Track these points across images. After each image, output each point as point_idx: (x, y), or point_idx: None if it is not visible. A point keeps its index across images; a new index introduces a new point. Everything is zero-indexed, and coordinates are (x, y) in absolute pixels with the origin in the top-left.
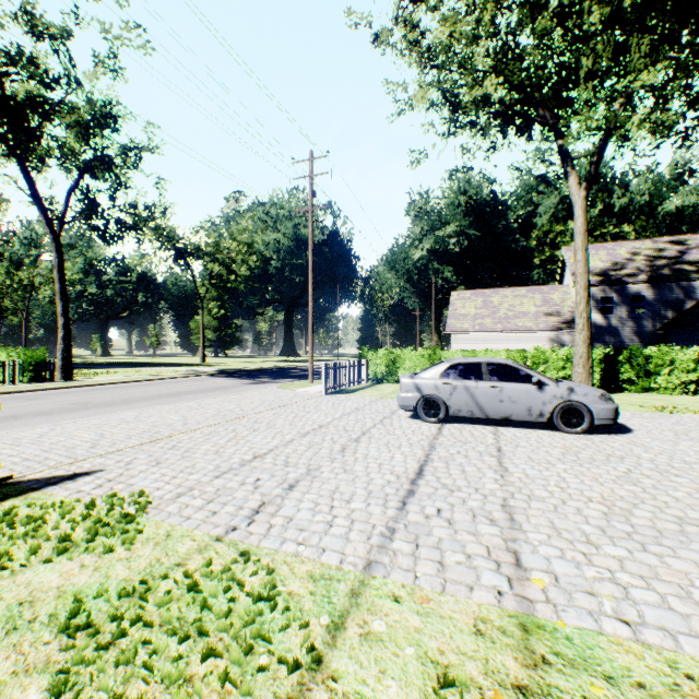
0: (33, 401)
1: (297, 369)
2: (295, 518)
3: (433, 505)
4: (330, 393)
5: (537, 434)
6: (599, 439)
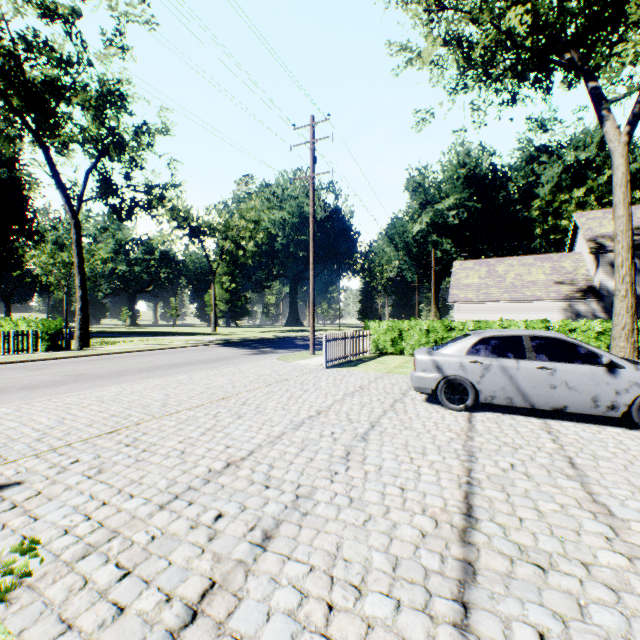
0: (33, 371)
1: (300, 339)
2: None
3: (523, 617)
4: (331, 366)
5: (610, 434)
6: None
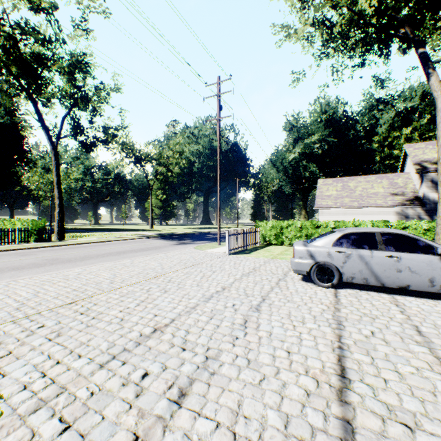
0: (23, 256)
1: (210, 234)
2: None
3: None
4: (232, 254)
5: None
6: None
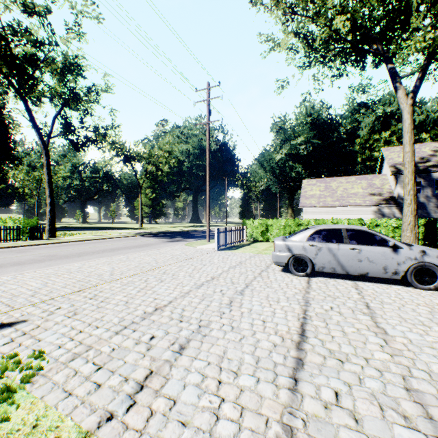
0: (20, 253)
1: (200, 232)
2: (179, 400)
3: (327, 384)
4: (220, 249)
5: (394, 289)
6: None
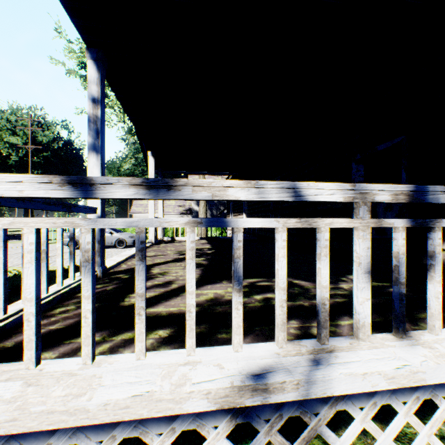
0: None
1: None
2: None
3: None
4: None
5: (109, 249)
6: (126, 249)
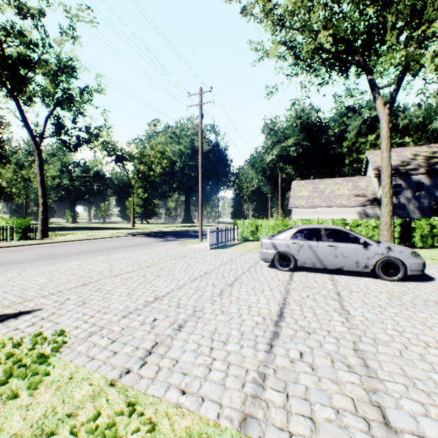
0: (16, 253)
1: (192, 231)
2: (180, 360)
3: (295, 348)
4: (213, 248)
5: (364, 281)
6: (412, 286)
